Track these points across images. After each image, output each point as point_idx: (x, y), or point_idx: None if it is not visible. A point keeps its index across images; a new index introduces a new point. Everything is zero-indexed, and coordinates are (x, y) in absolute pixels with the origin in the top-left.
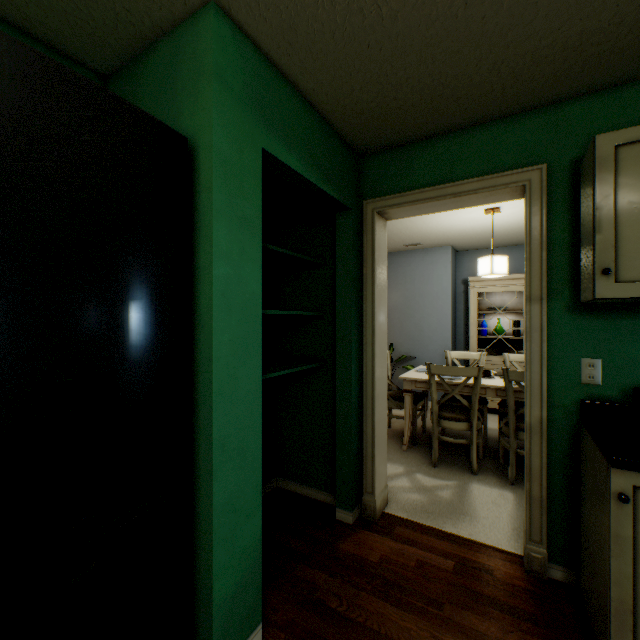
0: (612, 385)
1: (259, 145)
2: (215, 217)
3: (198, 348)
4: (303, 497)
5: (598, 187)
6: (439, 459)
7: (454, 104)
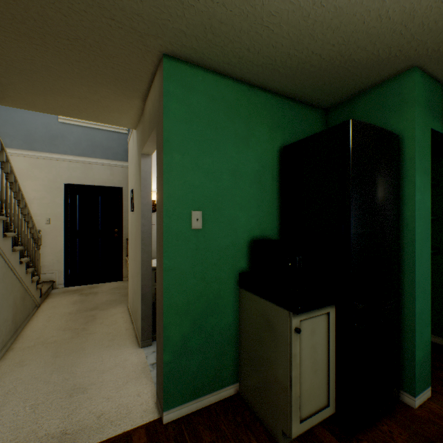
0: None
1: (429, 127)
2: (415, 171)
3: (402, 235)
4: None
5: None
6: None
7: None
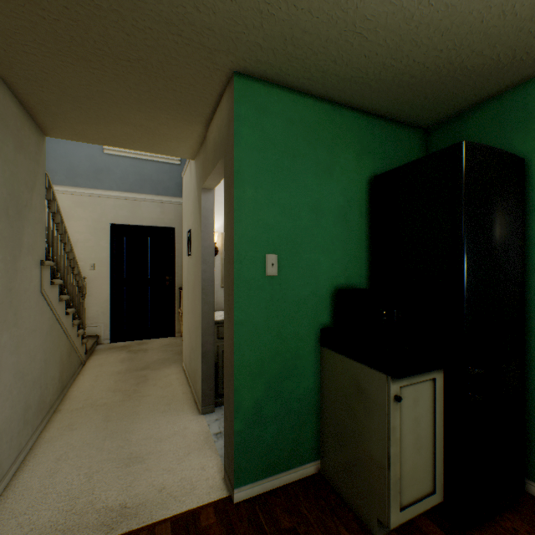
0: None
1: None
2: None
3: (528, 285)
4: None
5: None
6: None
7: None
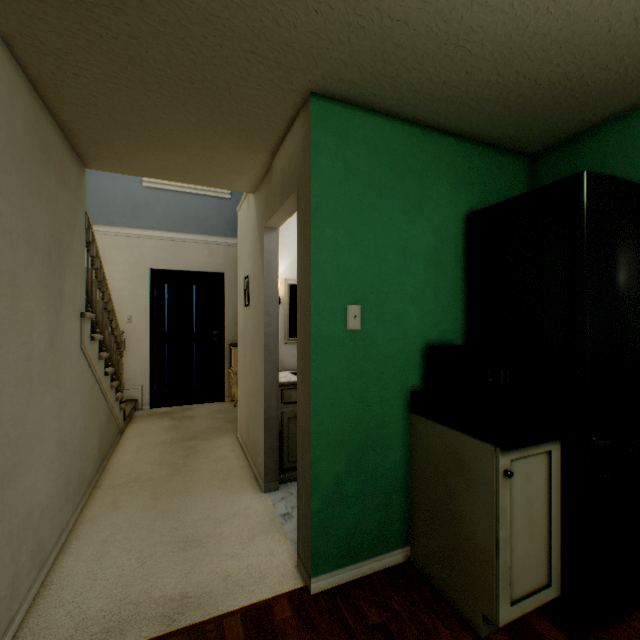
0: None
1: None
2: None
3: None
4: None
5: None
6: None
7: None
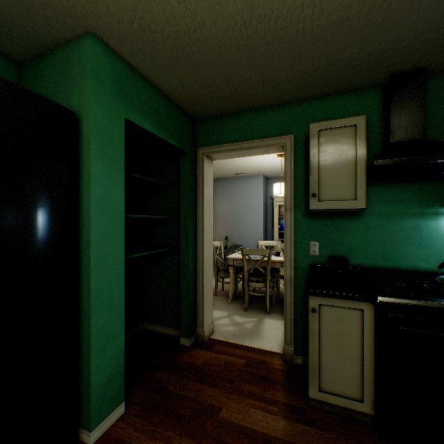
0: (324, 255)
1: (123, 116)
2: (93, 160)
3: (82, 237)
4: (161, 333)
5: (311, 151)
6: (249, 306)
7: (244, 97)
